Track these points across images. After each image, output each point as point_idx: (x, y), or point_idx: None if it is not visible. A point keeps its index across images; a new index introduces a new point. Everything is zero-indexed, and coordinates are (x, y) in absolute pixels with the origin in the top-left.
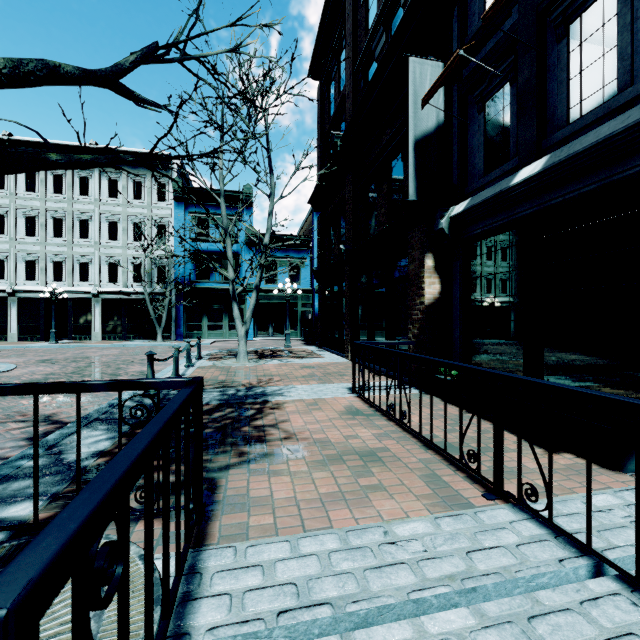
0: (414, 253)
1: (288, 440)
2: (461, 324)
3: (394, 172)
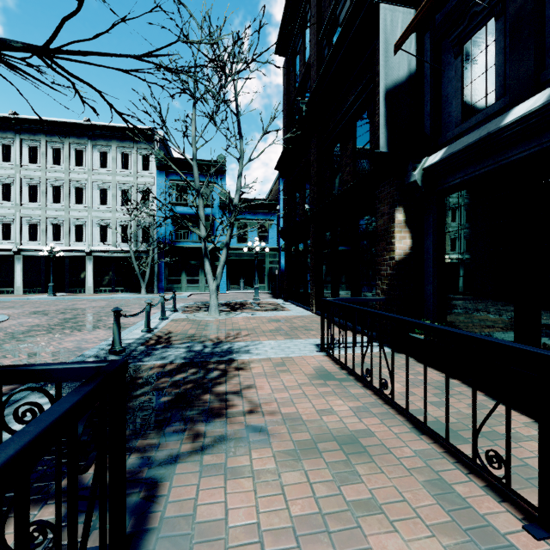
0: (383, 208)
1: (252, 415)
2: (435, 280)
3: (359, 131)
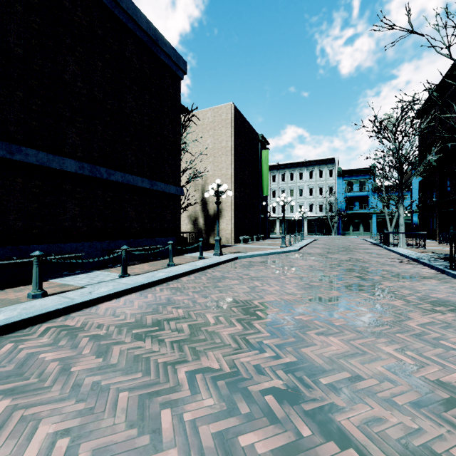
0: None
1: None
2: None
3: None
